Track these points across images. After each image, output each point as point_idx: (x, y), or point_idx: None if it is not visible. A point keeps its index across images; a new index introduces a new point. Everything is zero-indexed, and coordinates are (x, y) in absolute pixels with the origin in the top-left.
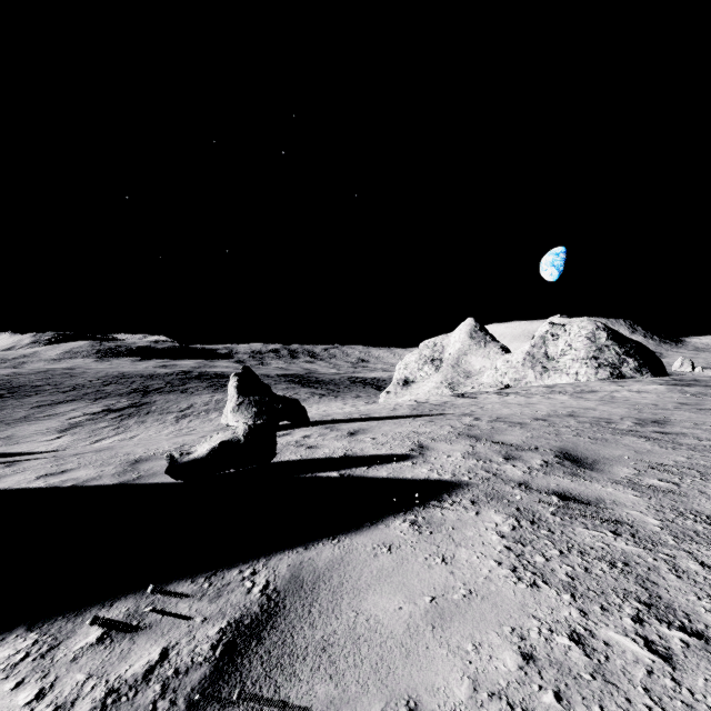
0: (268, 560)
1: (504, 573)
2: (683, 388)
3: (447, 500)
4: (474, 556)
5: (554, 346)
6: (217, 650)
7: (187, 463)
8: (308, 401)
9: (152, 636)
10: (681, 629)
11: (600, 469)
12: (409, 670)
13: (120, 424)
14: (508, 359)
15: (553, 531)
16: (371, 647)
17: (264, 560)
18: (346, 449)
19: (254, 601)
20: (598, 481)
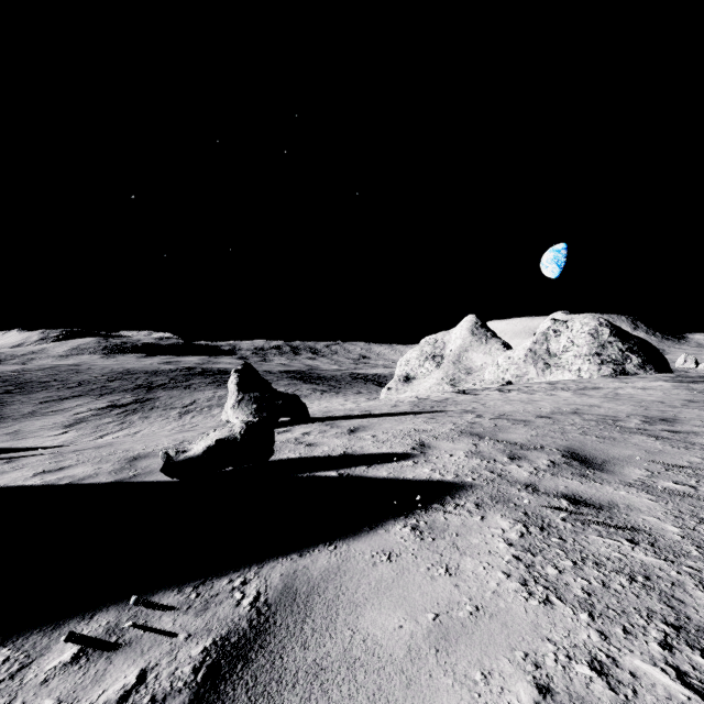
0: (260, 568)
1: (514, 587)
2: (689, 385)
3: (450, 503)
4: (481, 566)
5: (556, 342)
6: (199, 674)
7: (182, 462)
8: (309, 397)
9: (131, 654)
10: None
11: (610, 470)
12: (410, 703)
13: (124, 420)
14: (509, 355)
15: (565, 539)
16: (368, 673)
17: (256, 568)
18: (345, 447)
19: (243, 615)
20: (609, 483)
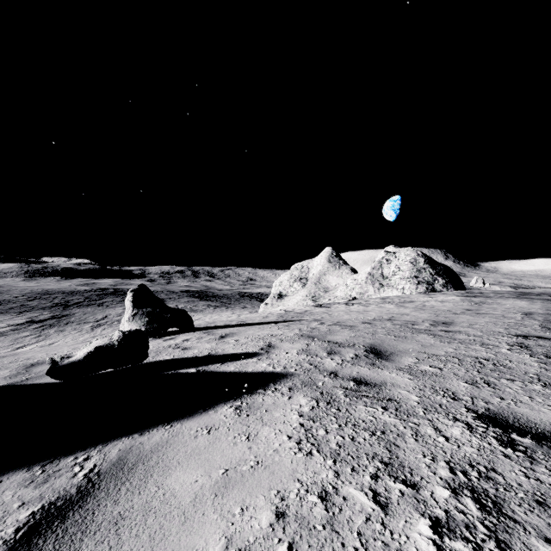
0: (104, 446)
1: (290, 446)
2: (471, 298)
3: (271, 388)
4: (273, 432)
5: (388, 268)
6: (19, 532)
7: (66, 366)
8: (204, 311)
9: None
10: (403, 482)
11: (392, 359)
12: (180, 536)
13: (41, 333)
14: (355, 278)
15: (341, 409)
16: (157, 517)
17: (101, 447)
18: (211, 349)
19: (75, 484)
20: (387, 369)
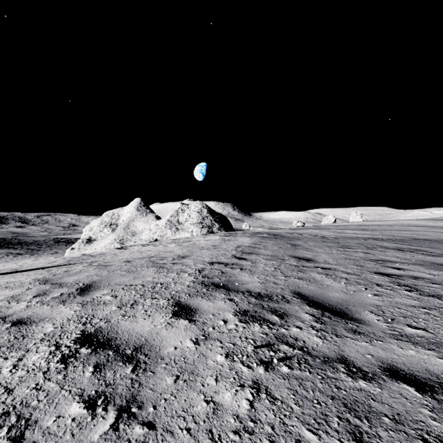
0: None
1: None
2: (225, 237)
3: None
4: None
5: (183, 216)
6: None
7: None
8: None
9: None
10: None
11: (89, 294)
12: None
13: None
14: (157, 223)
15: None
16: None
17: None
18: None
19: None
20: (70, 304)
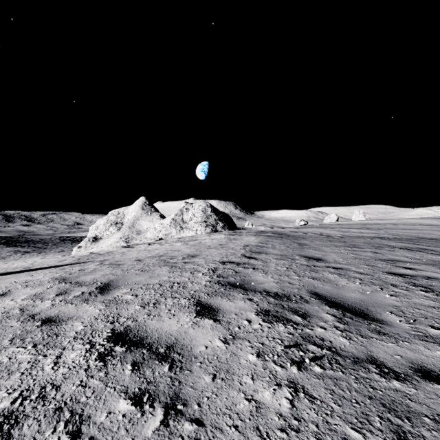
0: None
1: None
2: (230, 236)
3: None
4: None
5: (187, 215)
6: None
7: None
8: (7, 258)
9: None
10: None
11: (110, 293)
12: None
13: None
14: (162, 222)
15: None
16: None
17: None
18: None
19: None
20: (93, 303)
